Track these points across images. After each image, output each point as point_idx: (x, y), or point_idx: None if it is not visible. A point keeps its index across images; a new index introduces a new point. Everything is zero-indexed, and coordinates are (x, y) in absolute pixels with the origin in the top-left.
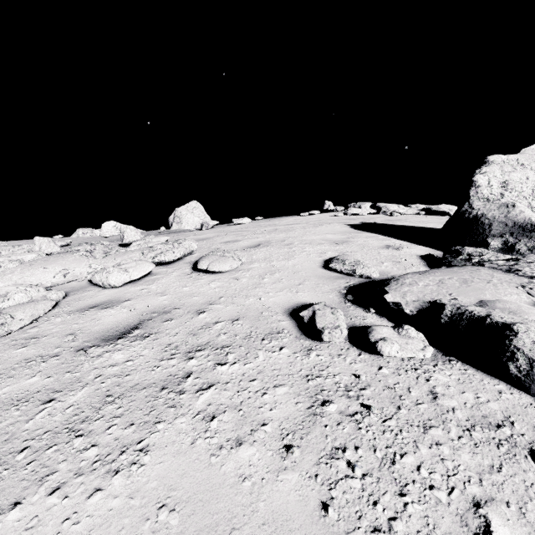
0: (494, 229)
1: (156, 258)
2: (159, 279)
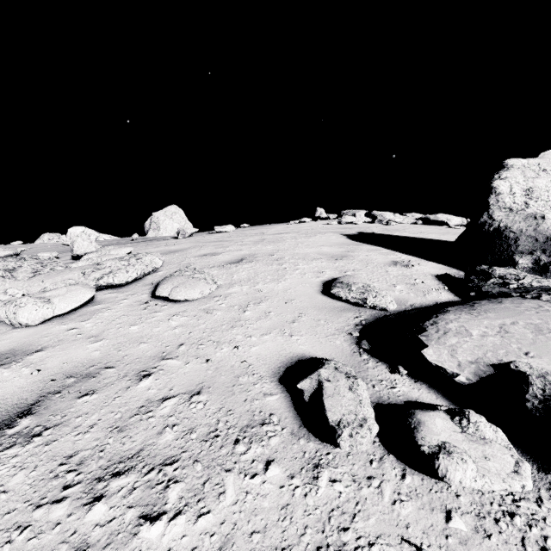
0: (521, 244)
1: (102, 280)
2: (100, 311)
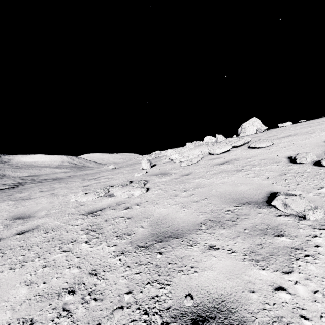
0: None
1: (232, 144)
2: (233, 152)
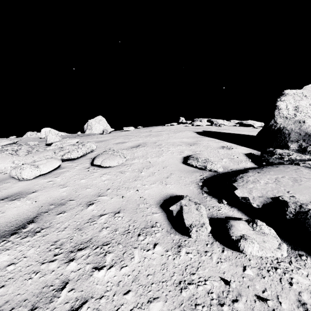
0: (292, 137)
1: (64, 156)
2: (64, 172)
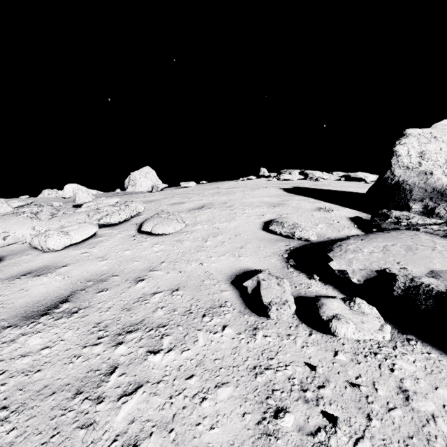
0: (415, 194)
1: (102, 220)
2: (102, 242)
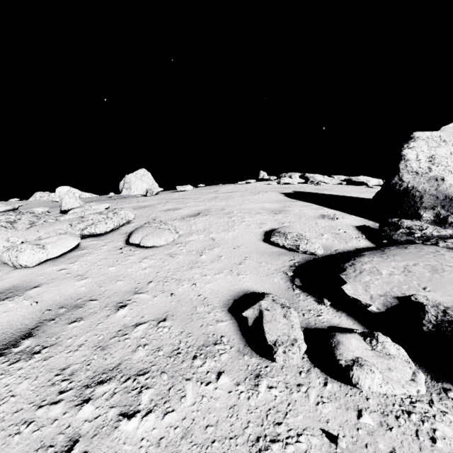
0: (425, 201)
1: (85, 230)
2: (85, 255)
